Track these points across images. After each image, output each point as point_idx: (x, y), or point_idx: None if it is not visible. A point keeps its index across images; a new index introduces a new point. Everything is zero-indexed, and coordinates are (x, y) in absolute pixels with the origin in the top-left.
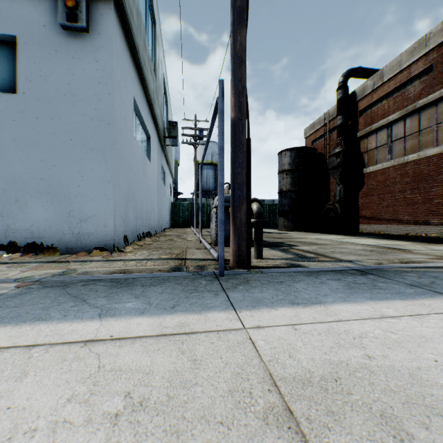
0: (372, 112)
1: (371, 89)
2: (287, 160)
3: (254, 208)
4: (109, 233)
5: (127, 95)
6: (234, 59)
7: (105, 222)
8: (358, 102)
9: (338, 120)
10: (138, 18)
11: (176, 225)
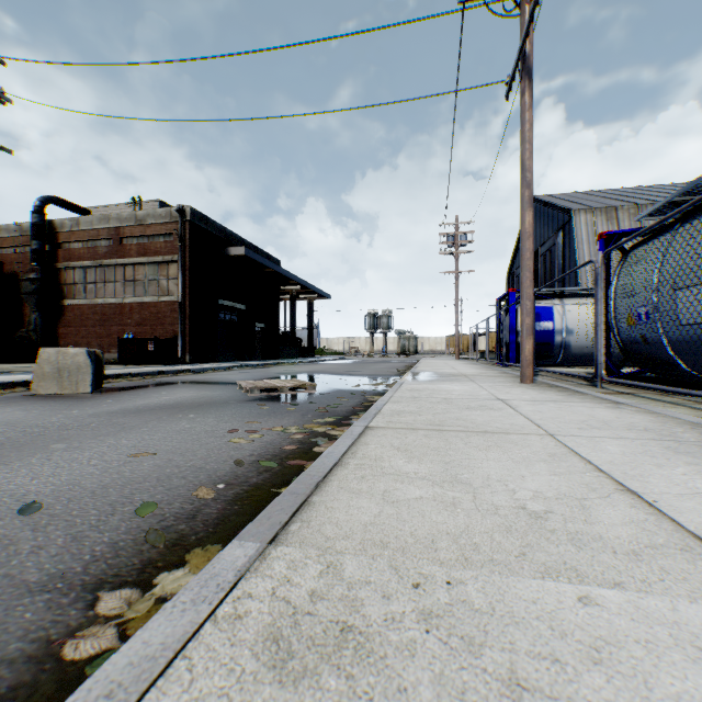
0: (72, 250)
1: (71, 229)
2: None
3: None
4: None
5: None
6: None
7: None
8: (59, 233)
9: (36, 245)
10: None
11: None
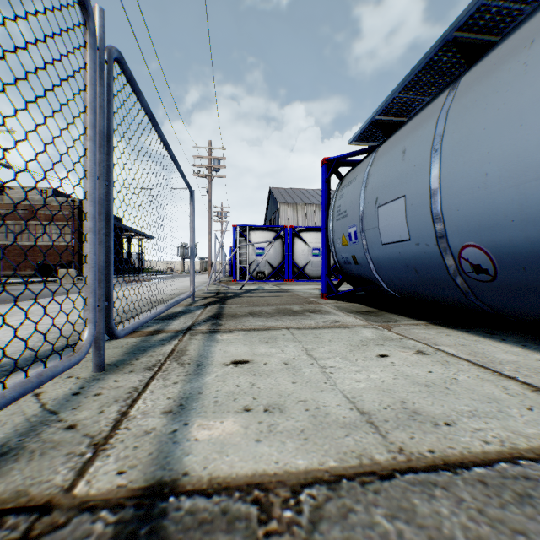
0: None
1: None
2: None
3: None
4: None
5: None
6: None
7: None
8: None
9: None
10: None
11: None
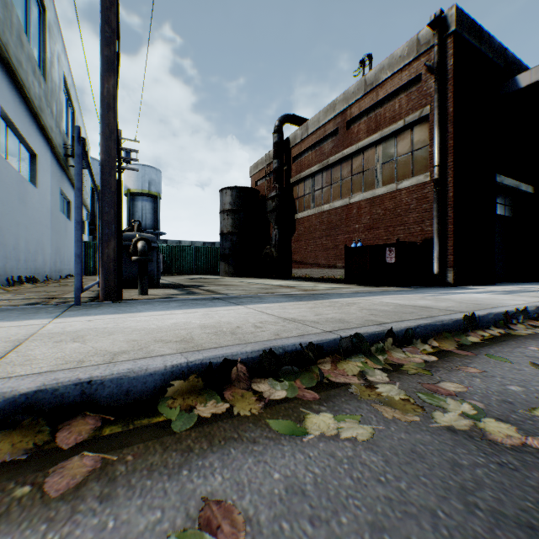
0: (302, 161)
1: (300, 139)
2: (228, 199)
3: (139, 246)
4: None
5: None
6: (103, 104)
7: None
8: (292, 148)
9: (274, 164)
10: (8, 9)
11: (92, 271)
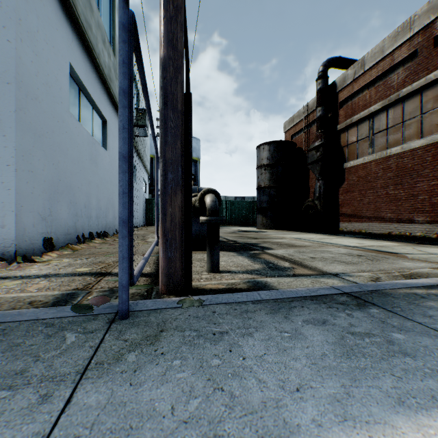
0: (353, 103)
1: (352, 79)
2: (266, 154)
3: (207, 201)
4: (9, 236)
5: (52, 56)
6: None
7: (3, 221)
8: (339, 93)
9: (318, 112)
10: None
11: (151, 223)
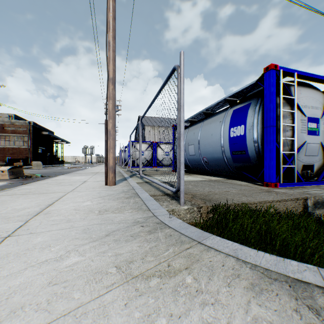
0: None
1: None
2: None
3: None
4: None
5: None
6: None
7: None
8: None
9: None
10: None
11: None
